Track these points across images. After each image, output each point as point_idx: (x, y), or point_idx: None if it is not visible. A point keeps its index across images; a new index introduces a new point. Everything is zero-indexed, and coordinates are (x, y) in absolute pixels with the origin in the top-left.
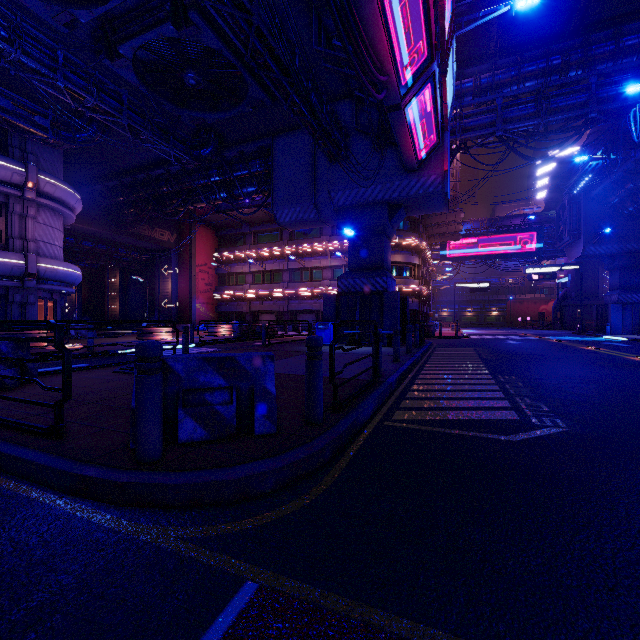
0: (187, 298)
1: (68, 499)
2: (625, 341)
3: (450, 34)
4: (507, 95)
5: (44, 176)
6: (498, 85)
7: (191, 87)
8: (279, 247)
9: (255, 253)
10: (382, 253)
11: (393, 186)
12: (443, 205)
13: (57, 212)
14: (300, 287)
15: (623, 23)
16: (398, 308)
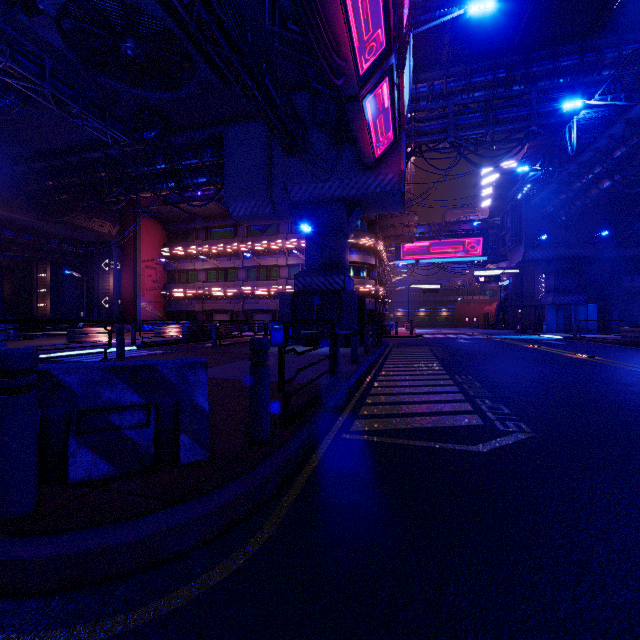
0: (131, 296)
1: None
2: (560, 339)
3: (408, 28)
4: (458, 103)
5: None
6: (450, 92)
7: (130, 59)
8: (234, 244)
9: (208, 249)
10: (340, 251)
11: (351, 183)
12: (399, 205)
13: None
14: (256, 286)
15: (559, 45)
16: (356, 307)
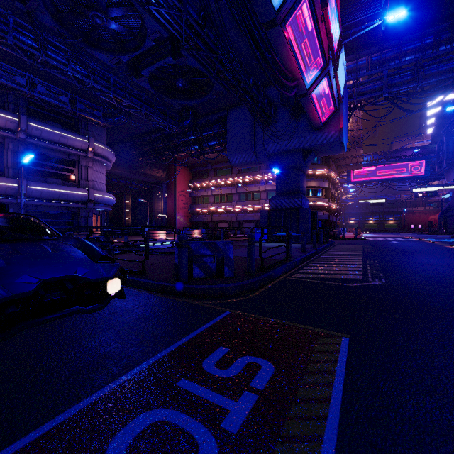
0: (172, 213)
1: (157, 293)
2: None
3: (339, 47)
4: (391, 68)
5: (97, 144)
6: (385, 61)
7: (180, 88)
8: (231, 178)
9: (215, 182)
10: (299, 183)
11: (306, 139)
12: (341, 149)
13: (102, 163)
14: (245, 205)
15: None
16: (309, 219)
